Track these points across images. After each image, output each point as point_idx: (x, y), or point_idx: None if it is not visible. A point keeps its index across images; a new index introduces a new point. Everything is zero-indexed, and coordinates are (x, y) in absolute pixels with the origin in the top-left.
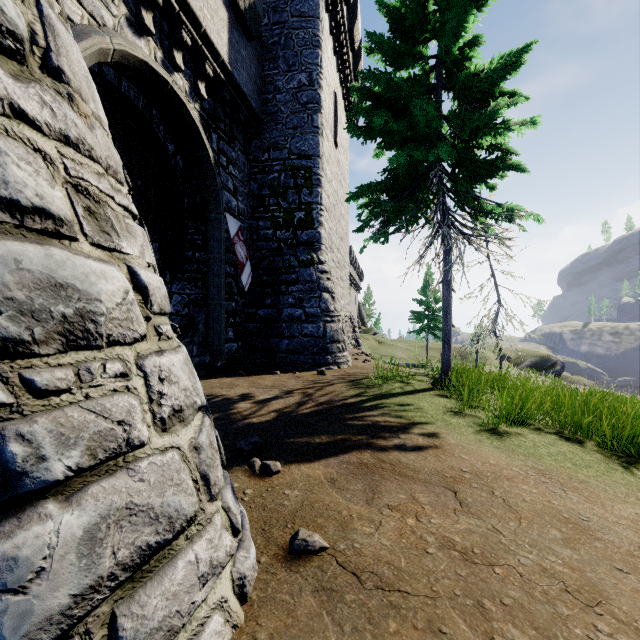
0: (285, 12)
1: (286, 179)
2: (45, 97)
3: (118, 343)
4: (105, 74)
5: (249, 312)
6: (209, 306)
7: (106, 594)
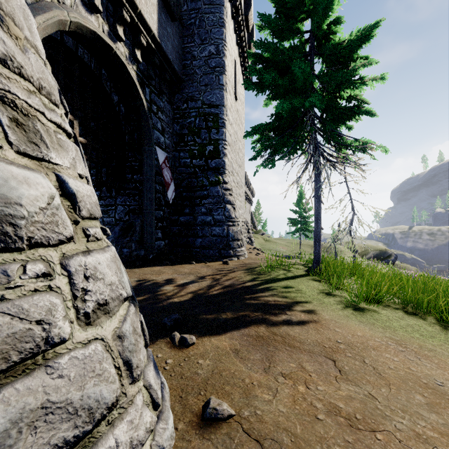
0: (199, 1)
1: (200, 122)
2: None
3: (41, 245)
4: (65, 42)
5: (173, 218)
6: (143, 214)
7: None
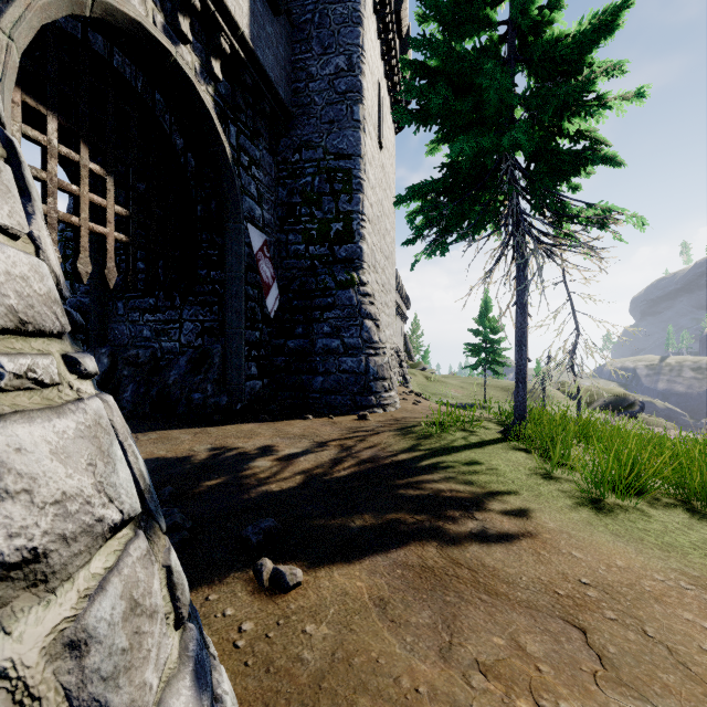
0: None
1: (321, 184)
2: None
3: None
4: (91, 43)
5: (276, 343)
6: (226, 336)
7: None
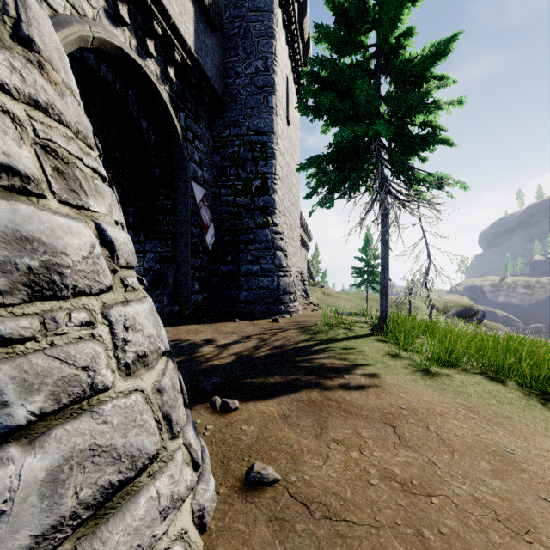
0: (244, 7)
1: (245, 152)
2: (15, 63)
3: (84, 294)
4: (86, 59)
5: (213, 268)
6: (178, 262)
7: (68, 533)
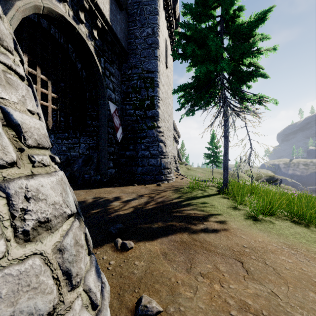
0: None
1: (140, 83)
2: None
3: None
4: (41, 23)
5: (121, 153)
6: (99, 149)
7: None
